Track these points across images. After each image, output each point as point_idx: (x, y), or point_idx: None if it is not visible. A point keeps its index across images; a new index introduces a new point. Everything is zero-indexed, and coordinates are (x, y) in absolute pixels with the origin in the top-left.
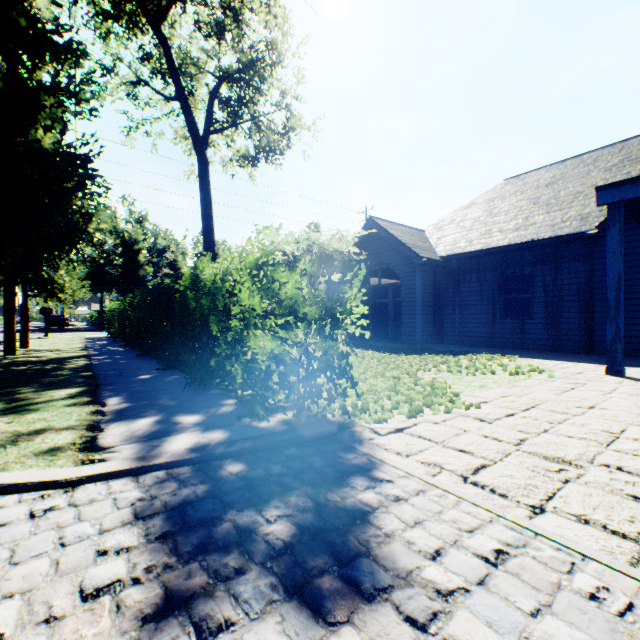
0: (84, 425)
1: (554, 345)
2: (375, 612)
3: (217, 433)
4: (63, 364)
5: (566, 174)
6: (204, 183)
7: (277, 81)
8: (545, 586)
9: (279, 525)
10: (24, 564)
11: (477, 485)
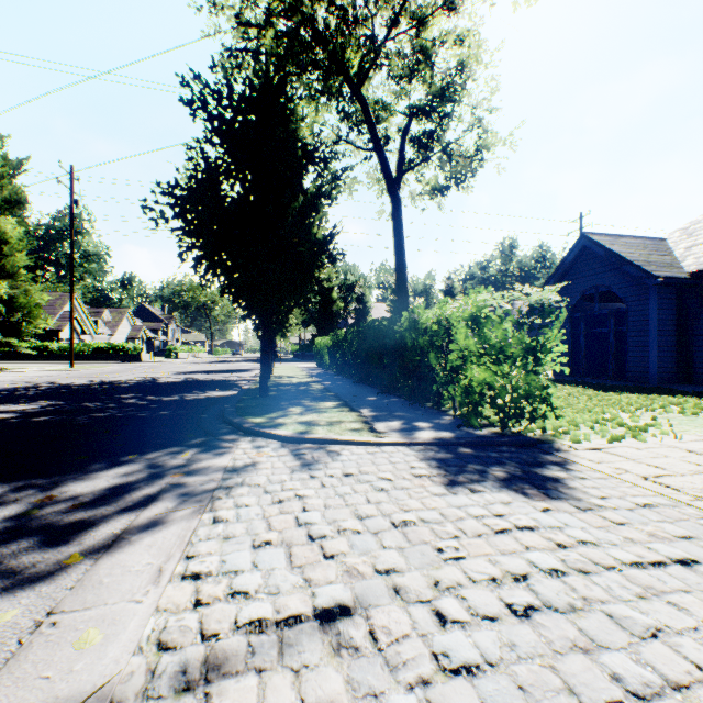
0: (360, 421)
1: None
2: (556, 502)
3: (446, 433)
4: (308, 386)
5: None
6: (396, 223)
7: (467, 98)
8: (673, 517)
9: (500, 473)
10: (381, 465)
11: (655, 482)
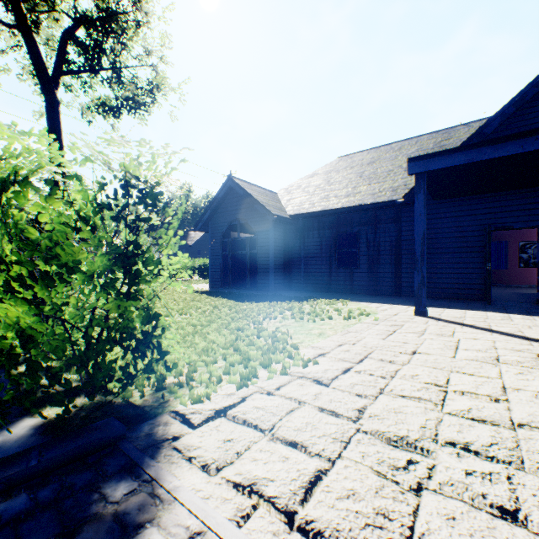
0: None
1: (374, 290)
2: None
3: None
4: None
5: (381, 156)
6: (53, 124)
7: (143, 40)
8: None
9: None
10: None
11: (308, 533)
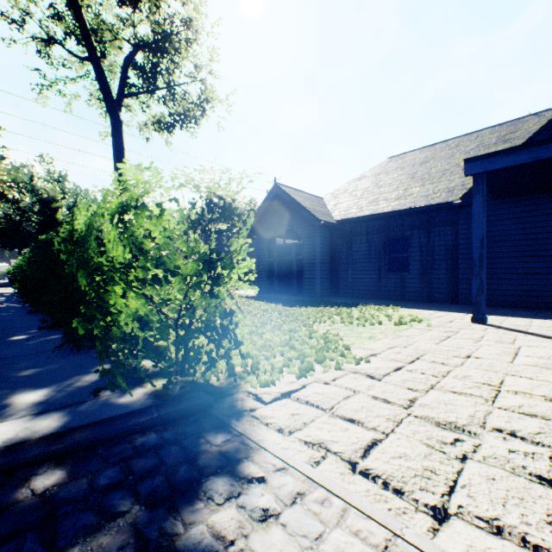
0: None
1: (428, 297)
2: None
3: (52, 418)
4: None
5: (436, 155)
6: (117, 143)
7: (193, 56)
8: None
9: None
10: None
11: (368, 476)
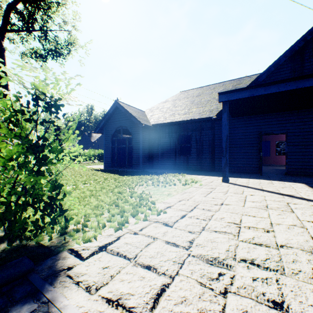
0: None
1: (200, 168)
2: None
3: None
4: None
5: (204, 92)
6: (0, 63)
7: (62, 14)
8: None
9: None
10: None
11: None
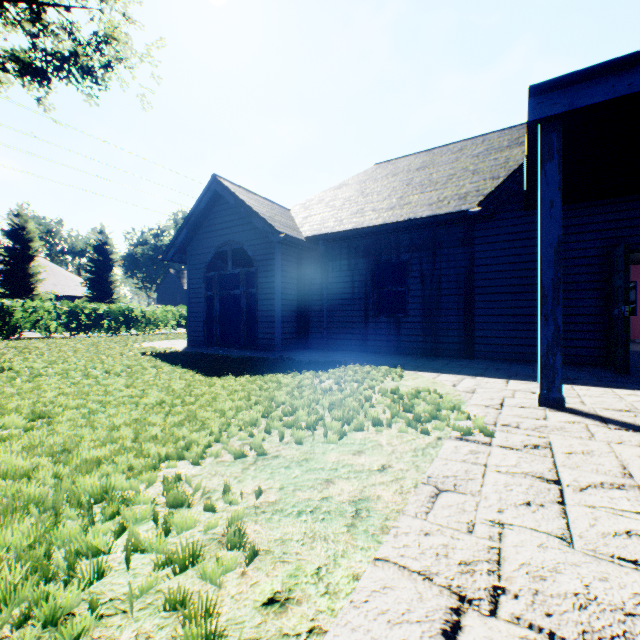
0: None
1: (433, 348)
2: None
3: None
4: None
5: (436, 160)
6: None
7: None
8: None
9: None
10: None
11: None
